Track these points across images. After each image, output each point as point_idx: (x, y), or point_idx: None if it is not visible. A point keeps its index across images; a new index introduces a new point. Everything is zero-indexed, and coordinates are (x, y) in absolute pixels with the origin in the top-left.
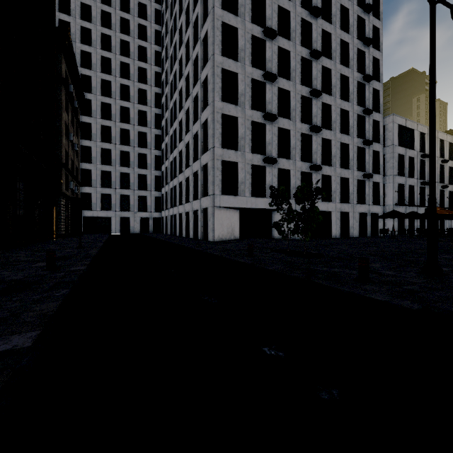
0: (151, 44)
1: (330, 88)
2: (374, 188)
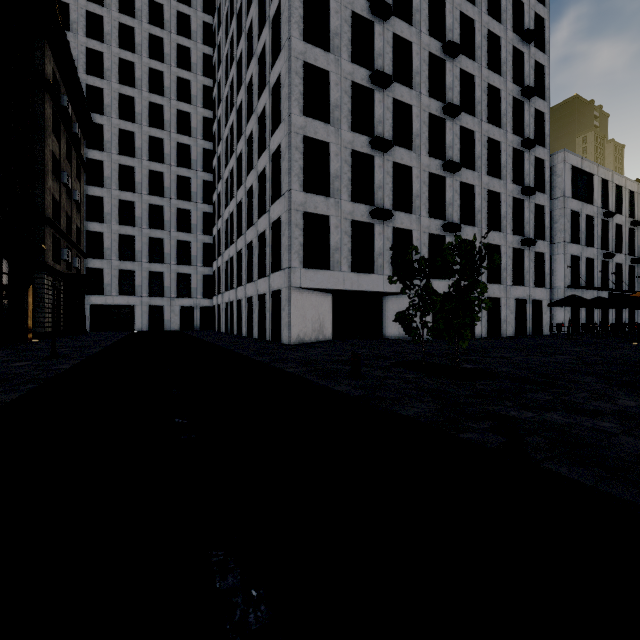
0: (198, 44)
1: (472, 104)
2: (536, 262)
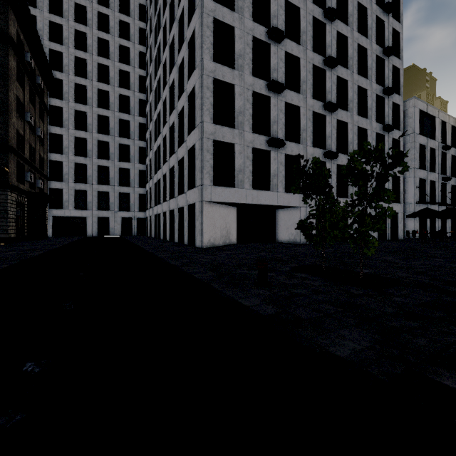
0: (135, 20)
1: (345, 60)
2: (393, 183)
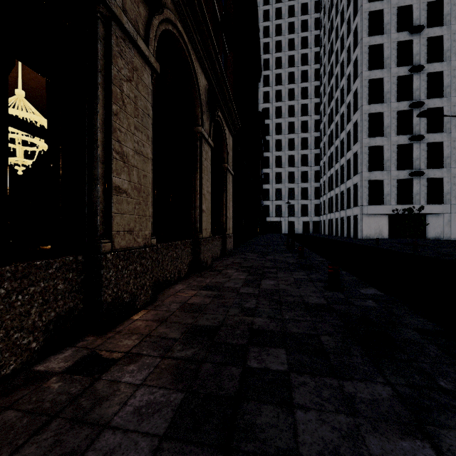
0: (311, 83)
1: None
2: None
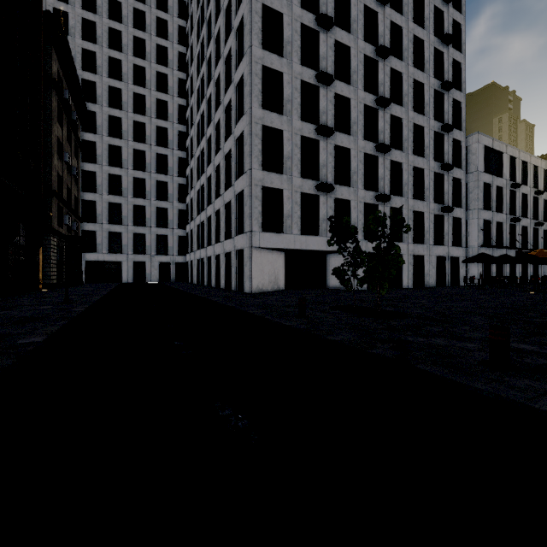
0: (173, 44)
1: (400, 96)
2: (454, 225)
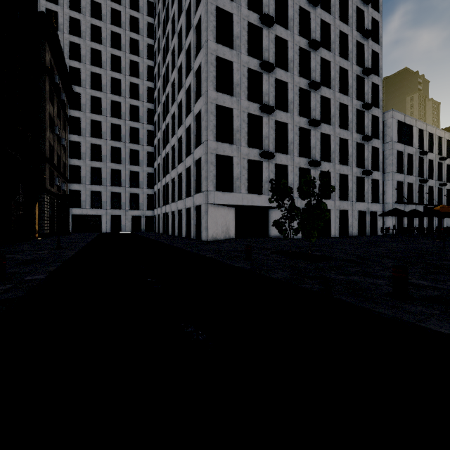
0: (144, 37)
1: (328, 81)
2: (373, 186)
